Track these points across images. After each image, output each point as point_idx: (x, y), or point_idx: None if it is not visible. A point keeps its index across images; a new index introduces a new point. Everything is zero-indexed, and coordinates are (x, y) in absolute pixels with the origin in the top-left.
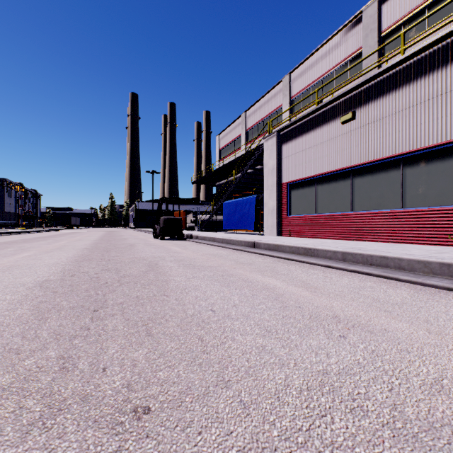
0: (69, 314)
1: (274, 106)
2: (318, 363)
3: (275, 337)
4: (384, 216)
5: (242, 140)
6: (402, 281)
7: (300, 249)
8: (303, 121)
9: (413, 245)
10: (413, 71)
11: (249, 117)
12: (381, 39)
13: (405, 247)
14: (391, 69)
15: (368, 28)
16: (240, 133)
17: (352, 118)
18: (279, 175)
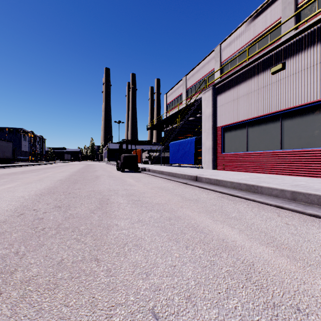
0: None
1: (208, 70)
2: None
3: None
4: (315, 154)
5: (183, 97)
6: None
7: (242, 185)
8: (235, 75)
9: None
10: None
11: (188, 79)
12: (298, 10)
13: None
14: None
15: (286, 2)
16: (182, 92)
17: (282, 68)
18: (214, 121)
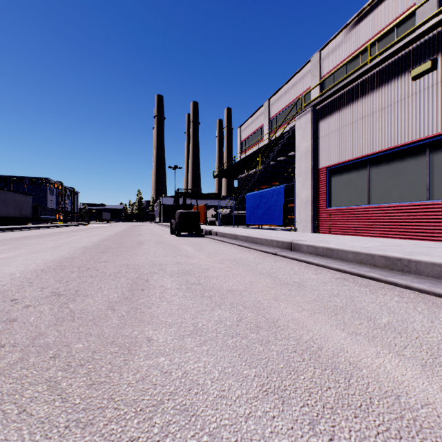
0: None
1: (301, 90)
2: None
3: None
4: None
5: (265, 130)
6: None
7: (377, 258)
8: (349, 87)
9: None
10: None
11: (273, 104)
12: None
13: None
14: None
15: None
16: (263, 123)
17: (431, 68)
18: (315, 159)
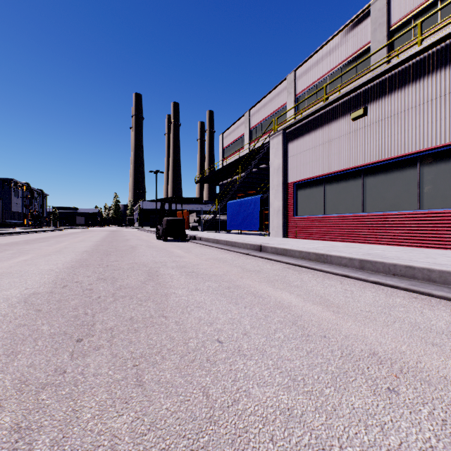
0: (46, 346)
1: (278, 104)
2: (373, 447)
3: (303, 390)
4: (399, 218)
5: (246, 139)
6: (436, 297)
7: (311, 254)
8: (310, 118)
9: (433, 250)
10: (432, 63)
11: (253, 115)
12: (390, 34)
13: (426, 253)
14: (407, 61)
15: (376, 22)
16: (243, 132)
17: (363, 114)
18: (285, 175)
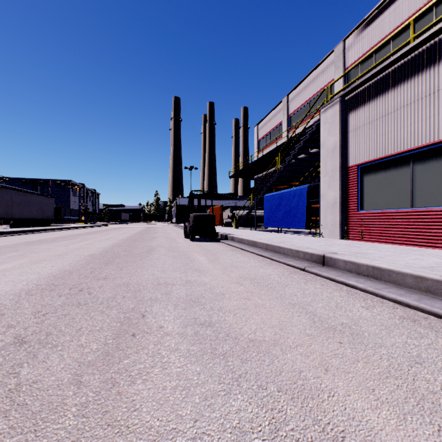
0: None
1: (322, 83)
2: None
3: None
4: None
5: (283, 127)
6: None
7: None
8: (386, 72)
9: None
10: None
11: (292, 100)
12: None
13: None
14: None
15: None
16: (281, 120)
17: None
18: (343, 156)
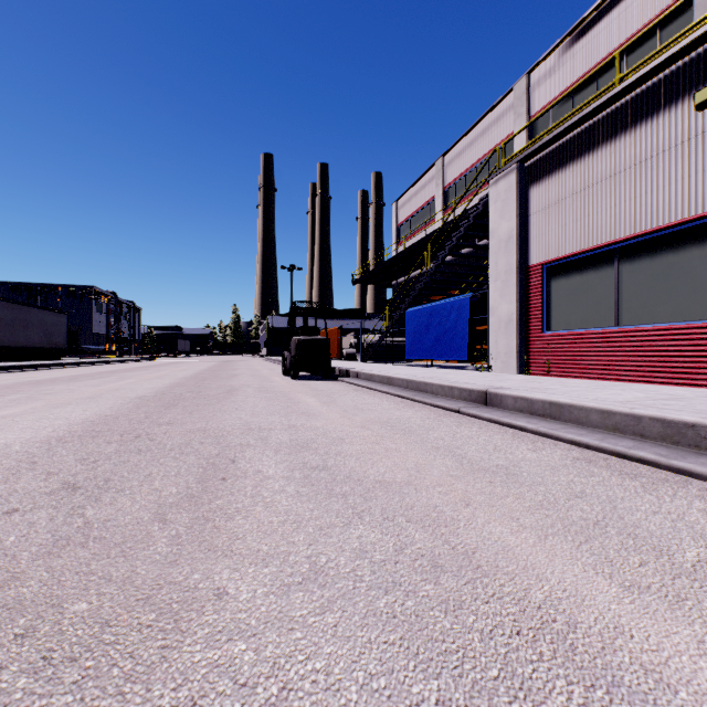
0: None
1: (496, 138)
2: None
3: None
4: None
5: (437, 206)
6: None
7: (646, 422)
8: (582, 127)
9: None
10: None
11: (449, 164)
12: None
13: None
14: None
15: None
16: (433, 194)
17: None
18: (522, 250)
